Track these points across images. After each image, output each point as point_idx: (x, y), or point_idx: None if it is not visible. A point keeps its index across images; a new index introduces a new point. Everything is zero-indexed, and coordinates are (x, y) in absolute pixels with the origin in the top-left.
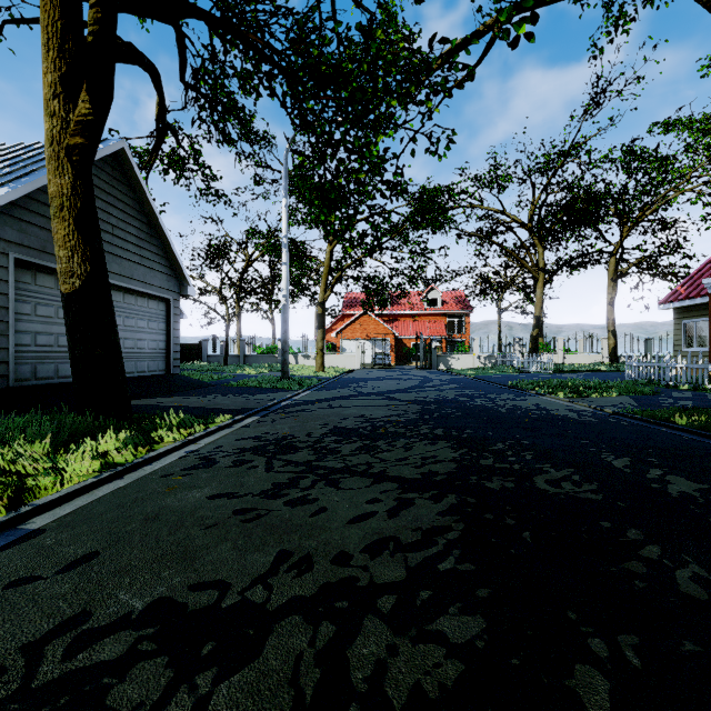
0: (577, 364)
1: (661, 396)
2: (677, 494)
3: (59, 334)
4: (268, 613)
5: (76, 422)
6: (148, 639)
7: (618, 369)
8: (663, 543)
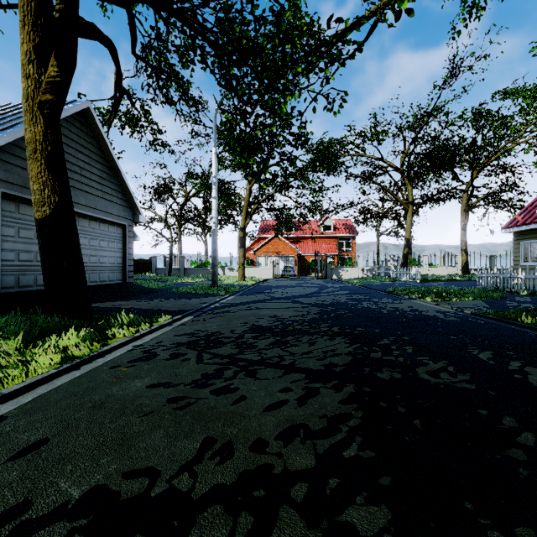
0: (437, 275)
1: (507, 300)
2: (536, 384)
3: (37, 252)
4: (192, 503)
5: (45, 322)
6: (80, 531)
7: (470, 279)
8: (536, 430)
